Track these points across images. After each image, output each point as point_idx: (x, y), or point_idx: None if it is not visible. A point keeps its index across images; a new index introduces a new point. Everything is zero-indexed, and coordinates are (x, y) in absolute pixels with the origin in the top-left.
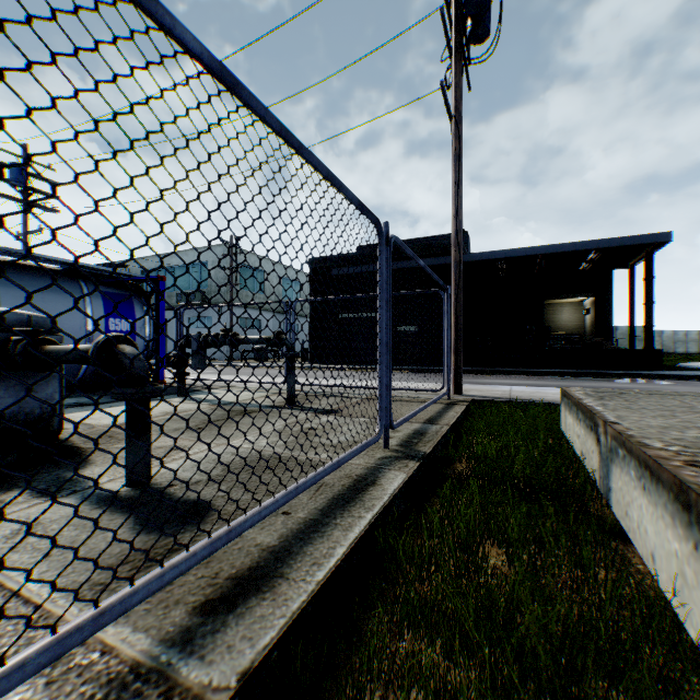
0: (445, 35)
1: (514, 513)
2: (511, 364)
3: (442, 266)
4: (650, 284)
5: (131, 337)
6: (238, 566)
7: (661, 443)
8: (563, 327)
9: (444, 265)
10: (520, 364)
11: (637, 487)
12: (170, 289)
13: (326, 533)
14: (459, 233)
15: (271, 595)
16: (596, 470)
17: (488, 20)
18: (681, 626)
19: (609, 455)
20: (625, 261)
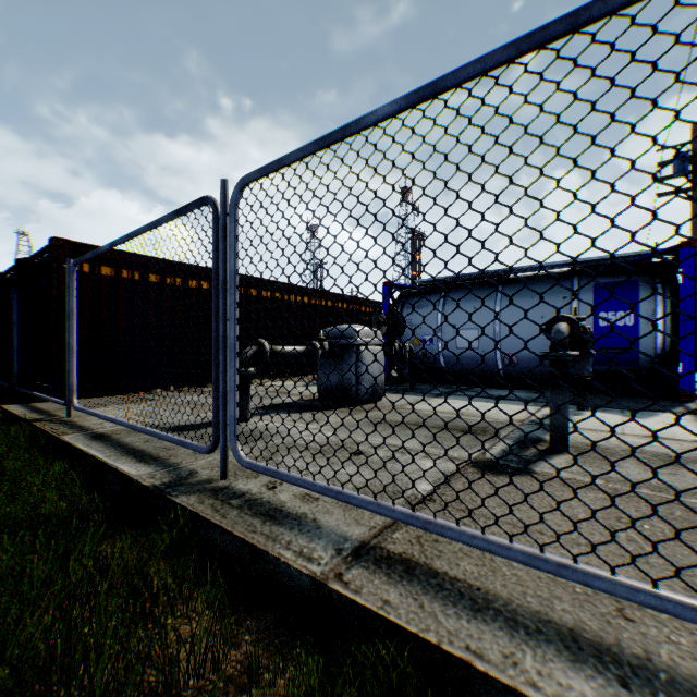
0: None
1: None
2: None
3: None
4: None
5: (629, 332)
6: (117, 436)
7: None
8: None
9: None
10: None
11: None
12: None
13: (107, 447)
14: None
15: (87, 439)
16: None
17: None
18: None
19: None
20: None
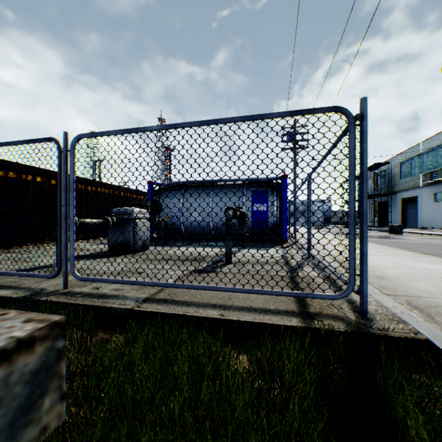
0: None
1: None
2: None
3: None
4: None
5: (265, 213)
6: None
7: None
8: None
9: None
10: None
11: None
12: (418, 172)
13: None
14: None
15: None
16: None
17: None
18: None
19: None
20: None
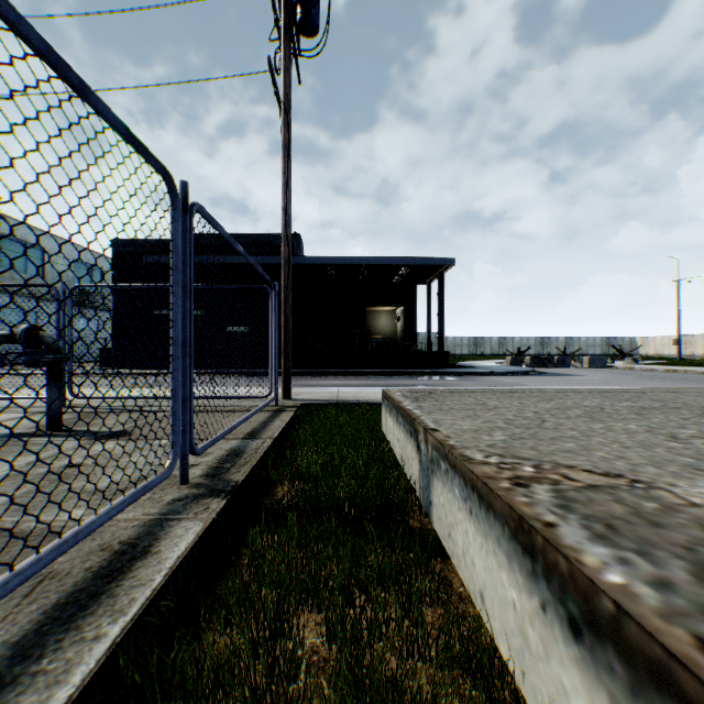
0: (273, 9)
1: (338, 552)
2: (339, 366)
3: (275, 266)
4: (442, 299)
5: None
6: None
7: (481, 453)
8: (382, 332)
9: (277, 265)
10: (347, 365)
11: (463, 509)
12: None
13: None
14: (289, 228)
15: None
16: (417, 479)
17: (317, 15)
18: (521, 693)
19: (431, 466)
20: (425, 279)
